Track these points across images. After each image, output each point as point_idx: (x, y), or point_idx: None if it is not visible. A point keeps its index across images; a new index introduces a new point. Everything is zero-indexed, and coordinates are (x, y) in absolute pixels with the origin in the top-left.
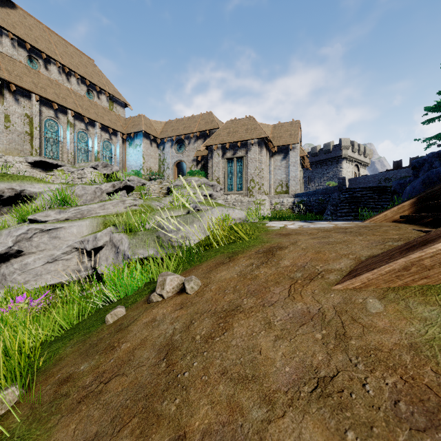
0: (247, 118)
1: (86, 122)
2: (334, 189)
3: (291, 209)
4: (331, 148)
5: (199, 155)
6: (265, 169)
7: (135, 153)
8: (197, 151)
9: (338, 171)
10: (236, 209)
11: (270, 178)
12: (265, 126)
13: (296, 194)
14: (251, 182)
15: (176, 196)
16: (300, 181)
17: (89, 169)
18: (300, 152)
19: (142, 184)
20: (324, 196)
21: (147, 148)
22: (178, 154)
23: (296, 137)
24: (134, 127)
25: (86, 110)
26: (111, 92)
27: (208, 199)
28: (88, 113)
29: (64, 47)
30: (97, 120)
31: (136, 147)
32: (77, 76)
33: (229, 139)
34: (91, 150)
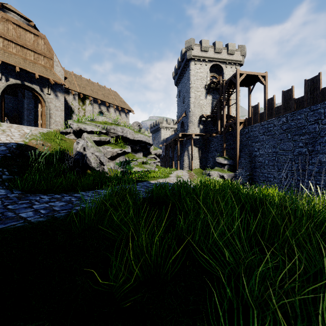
0: None
1: None
2: None
3: None
4: (157, 123)
5: None
6: None
7: None
8: None
9: (160, 135)
10: None
11: None
12: None
13: None
14: None
15: None
16: None
17: None
18: None
19: None
20: None
21: None
22: None
23: None
24: None
25: None
26: None
27: None
28: None
29: None
30: None
31: None
32: None
33: None
34: None
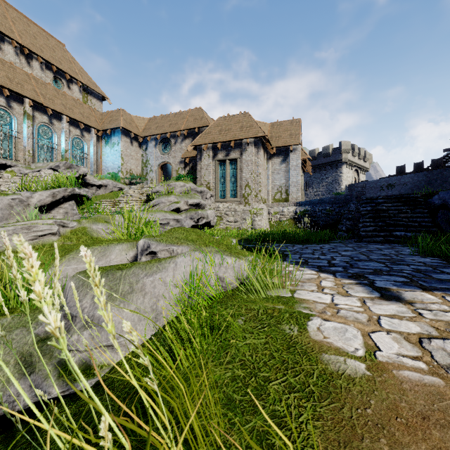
0: (242, 115)
1: (49, 115)
2: (345, 198)
3: (293, 219)
4: (331, 151)
5: (187, 156)
6: (263, 173)
7: (112, 153)
8: (185, 151)
9: (338, 177)
10: (228, 254)
11: (268, 183)
12: (262, 124)
13: (298, 203)
14: (246, 189)
15: (128, 217)
16: (301, 187)
17: (47, 170)
18: (302, 154)
19: (120, 189)
20: (333, 206)
21: (127, 147)
22: (163, 154)
23: (297, 137)
24: (111, 123)
25: (50, 100)
26: (84, 82)
27: (194, 209)
28: (52, 103)
29: (25, 25)
30: (64, 112)
31: (113, 146)
32: (40, 59)
33: (220, 138)
34: (57, 148)
